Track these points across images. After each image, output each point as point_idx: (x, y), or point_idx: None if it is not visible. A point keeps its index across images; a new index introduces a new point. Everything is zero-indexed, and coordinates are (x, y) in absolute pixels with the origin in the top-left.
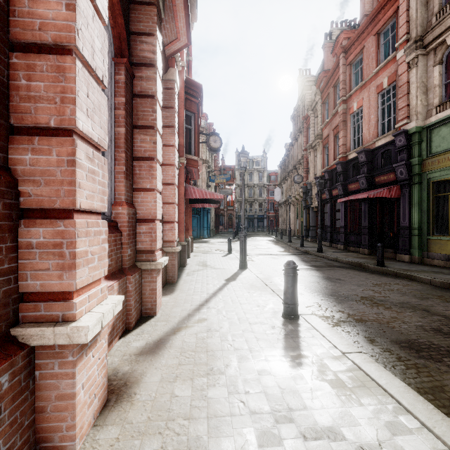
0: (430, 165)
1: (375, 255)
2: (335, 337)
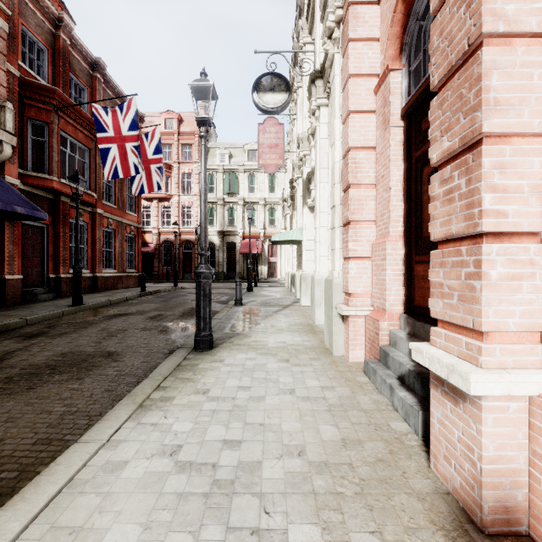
0: None
1: None
2: None
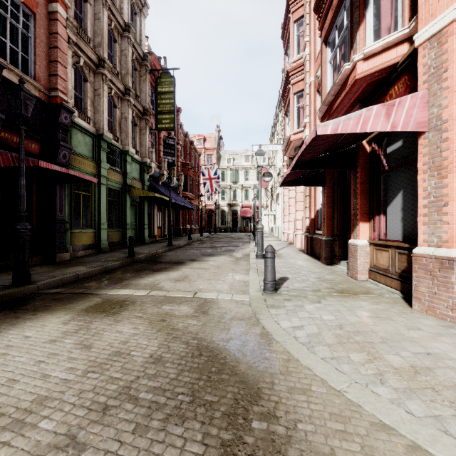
0: (74, 161)
1: (7, 269)
2: (252, 244)
